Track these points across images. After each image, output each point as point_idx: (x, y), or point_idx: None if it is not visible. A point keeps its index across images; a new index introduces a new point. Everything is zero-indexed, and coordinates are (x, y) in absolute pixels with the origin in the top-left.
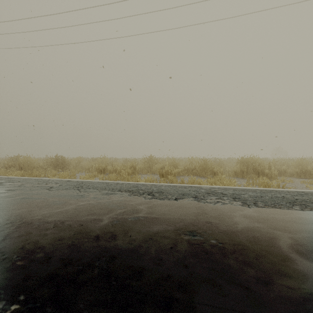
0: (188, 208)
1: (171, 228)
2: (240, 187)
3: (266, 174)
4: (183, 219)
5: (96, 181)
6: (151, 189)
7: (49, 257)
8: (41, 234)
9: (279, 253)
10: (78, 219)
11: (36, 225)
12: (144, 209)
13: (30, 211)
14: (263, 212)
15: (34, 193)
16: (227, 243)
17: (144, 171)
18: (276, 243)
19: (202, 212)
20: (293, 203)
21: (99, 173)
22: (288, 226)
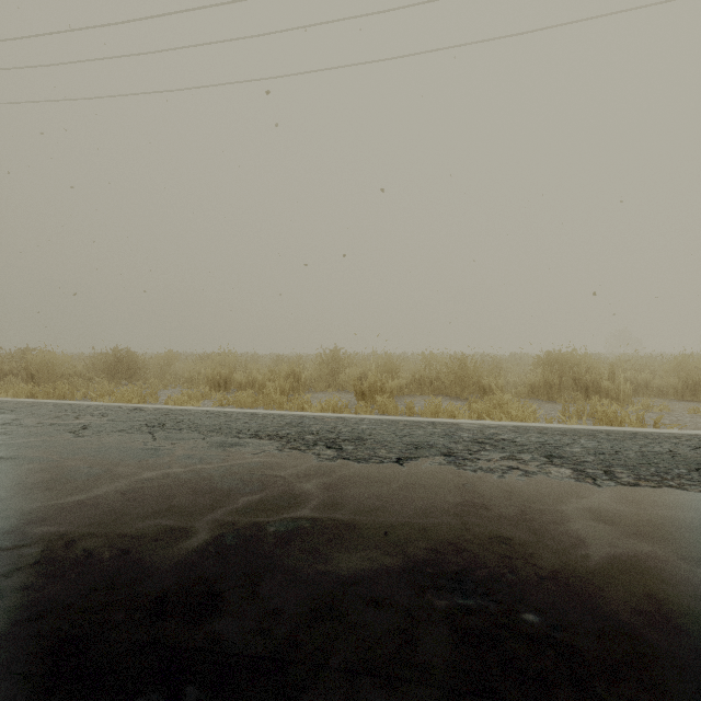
0: (433, 487)
1: (394, 563)
2: (553, 425)
3: (606, 392)
4: (424, 527)
5: (202, 410)
6: (335, 430)
7: None
8: None
9: None
10: (122, 531)
11: None
12: (315, 491)
13: None
14: (642, 501)
15: (33, 445)
16: (576, 626)
17: (320, 385)
18: None
19: (474, 500)
20: None
21: (214, 389)
22: None
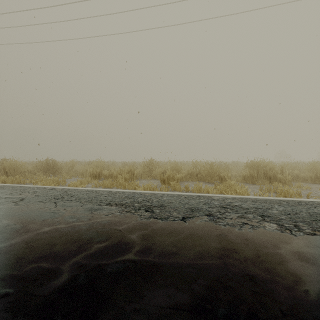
0: (204, 237)
1: (185, 300)
2: (258, 197)
3: (279, 180)
4: (201, 267)
5: (85, 189)
6: (150, 200)
7: None
8: None
9: None
10: (16, 272)
11: None
12: (137, 240)
13: None
14: None
15: None
16: None
17: (143, 176)
18: None
19: (228, 246)
20: None
21: (93, 178)
22: None
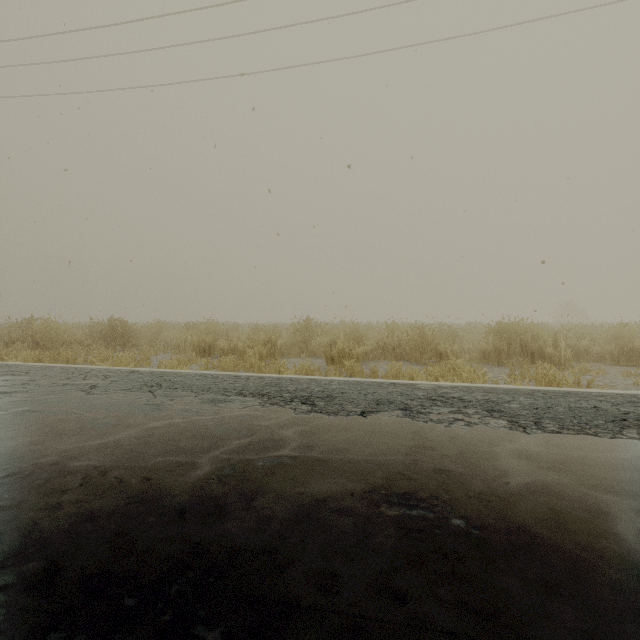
0: (390, 434)
1: (357, 487)
2: (498, 385)
3: (549, 358)
4: (381, 462)
5: (192, 373)
6: (308, 389)
7: (54, 571)
8: (49, 503)
9: (622, 556)
10: (142, 464)
11: (42, 479)
12: (293, 437)
13: (35, 442)
14: (561, 445)
15: (53, 401)
16: (491, 527)
17: (294, 351)
18: (608, 528)
19: (423, 444)
20: (620, 423)
21: (200, 355)
22: (625, 481)
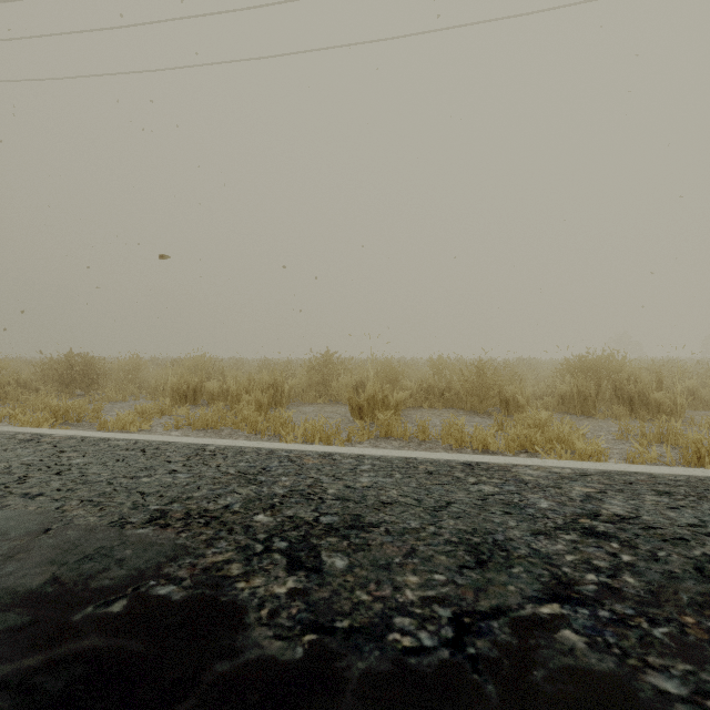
0: None
1: None
2: (652, 468)
3: (656, 406)
4: None
5: (129, 441)
6: (314, 492)
7: None
8: None
9: None
10: None
11: None
12: None
13: None
14: None
15: None
16: None
17: (308, 396)
18: None
19: None
20: None
21: (180, 401)
22: None
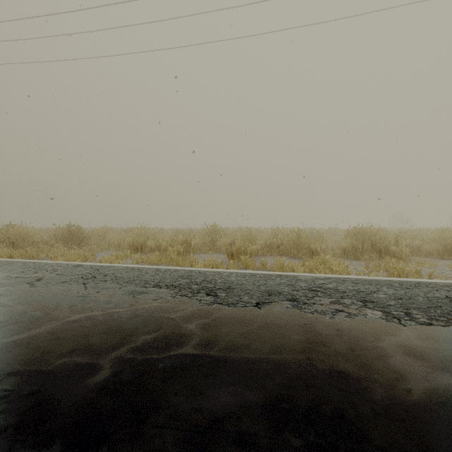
0: (283, 327)
1: (256, 399)
2: (361, 277)
3: (393, 254)
4: (278, 363)
5: (123, 266)
6: (213, 281)
7: None
8: None
9: None
10: (43, 368)
11: None
12: (196, 331)
13: None
14: (439, 338)
15: None
16: None
17: (204, 249)
18: None
19: (314, 338)
20: None
21: (134, 251)
22: None
